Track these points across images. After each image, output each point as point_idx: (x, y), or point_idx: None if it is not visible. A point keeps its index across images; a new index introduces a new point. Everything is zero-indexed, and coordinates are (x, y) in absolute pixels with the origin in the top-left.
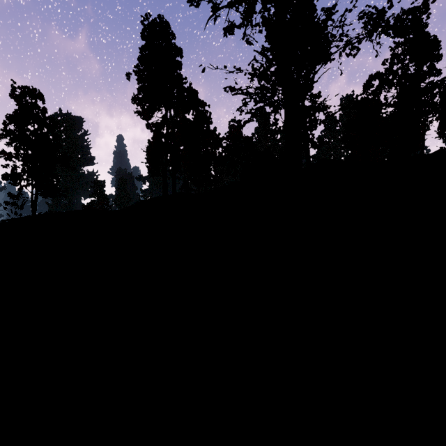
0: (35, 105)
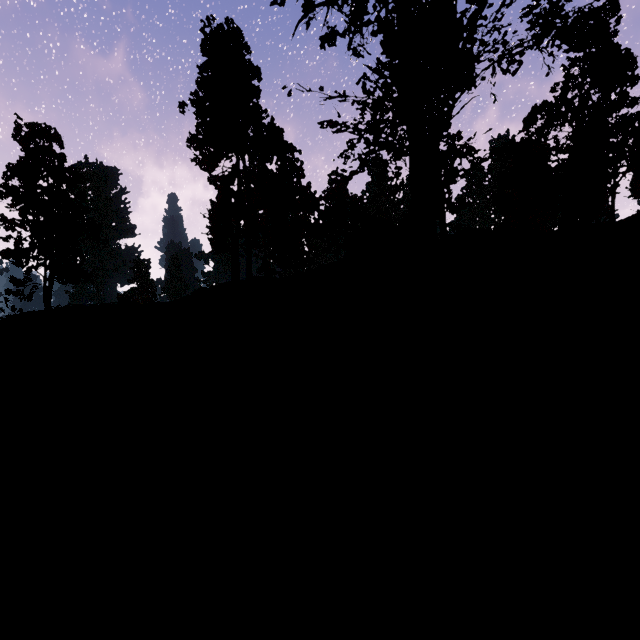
0: (50, 151)
